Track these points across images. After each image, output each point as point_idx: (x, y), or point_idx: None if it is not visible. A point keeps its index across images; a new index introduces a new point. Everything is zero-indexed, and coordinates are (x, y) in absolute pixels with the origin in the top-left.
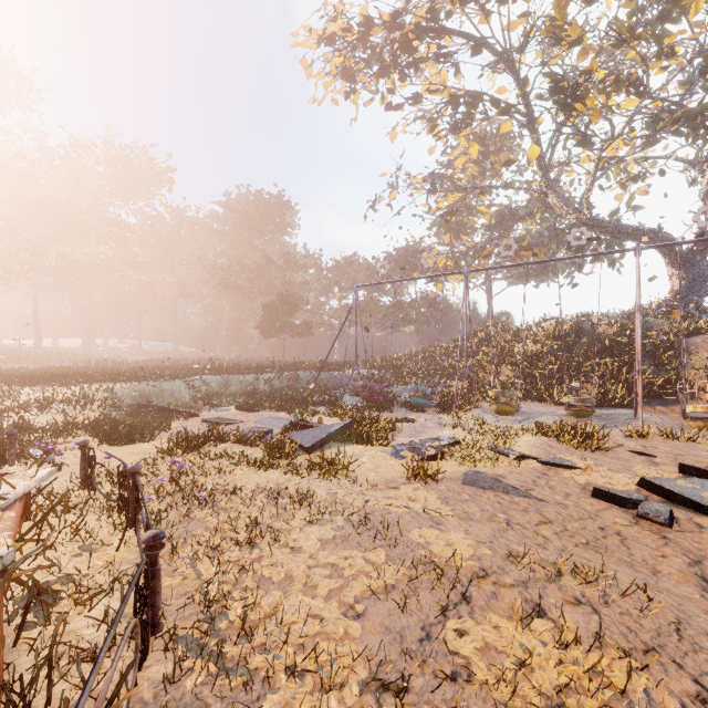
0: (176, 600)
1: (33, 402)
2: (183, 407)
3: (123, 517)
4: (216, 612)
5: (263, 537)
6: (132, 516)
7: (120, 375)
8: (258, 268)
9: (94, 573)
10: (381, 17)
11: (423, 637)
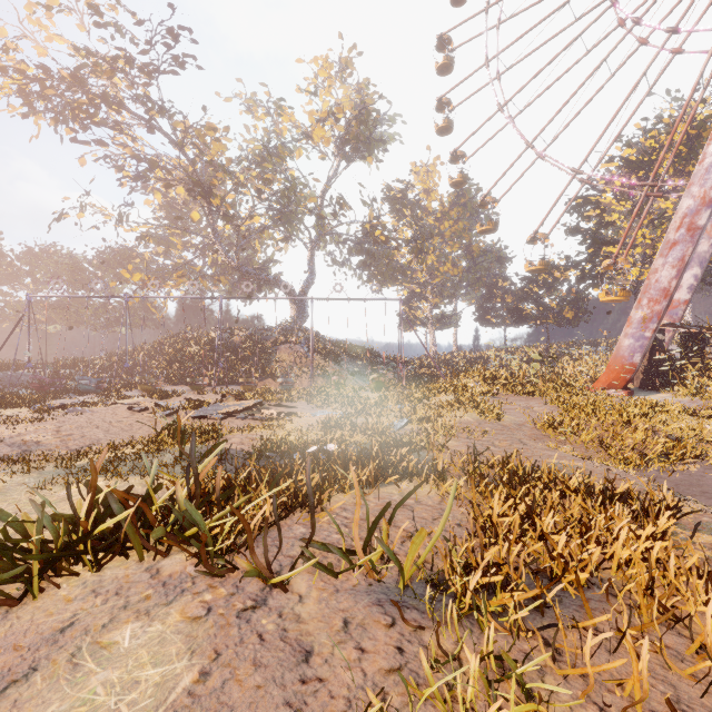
0: None
1: None
2: None
3: None
4: None
5: None
6: None
7: None
8: None
9: None
10: (60, 71)
11: None
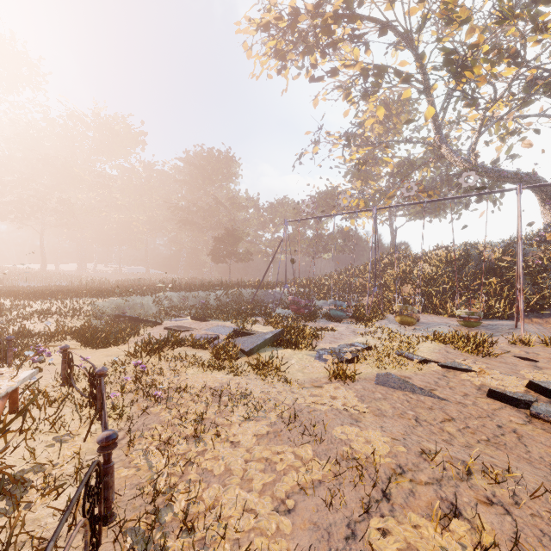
0: (129, 490)
1: (34, 313)
2: (150, 317)
3: (93, 410)
4: (163, 503)
5: (207, 431)
6: (97, 412)
7: (102, 292)
8: (210, 208)
9: (62, 463)
10: (306, 7)
11: (348, 535)
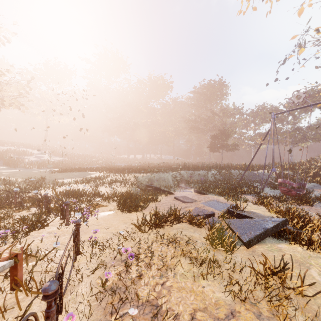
0: None
1: (108, 181)
2: (168, 187)
3: (59, 319)
4: None
5: None
6: None
7: (144, 170)
8: (208, 118)
9: None
10: None
11: None
